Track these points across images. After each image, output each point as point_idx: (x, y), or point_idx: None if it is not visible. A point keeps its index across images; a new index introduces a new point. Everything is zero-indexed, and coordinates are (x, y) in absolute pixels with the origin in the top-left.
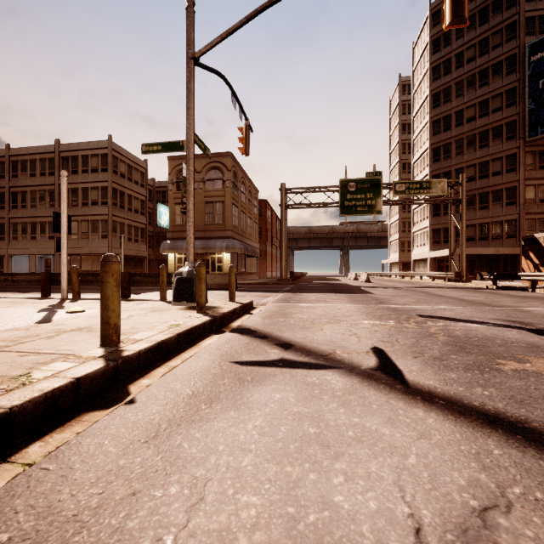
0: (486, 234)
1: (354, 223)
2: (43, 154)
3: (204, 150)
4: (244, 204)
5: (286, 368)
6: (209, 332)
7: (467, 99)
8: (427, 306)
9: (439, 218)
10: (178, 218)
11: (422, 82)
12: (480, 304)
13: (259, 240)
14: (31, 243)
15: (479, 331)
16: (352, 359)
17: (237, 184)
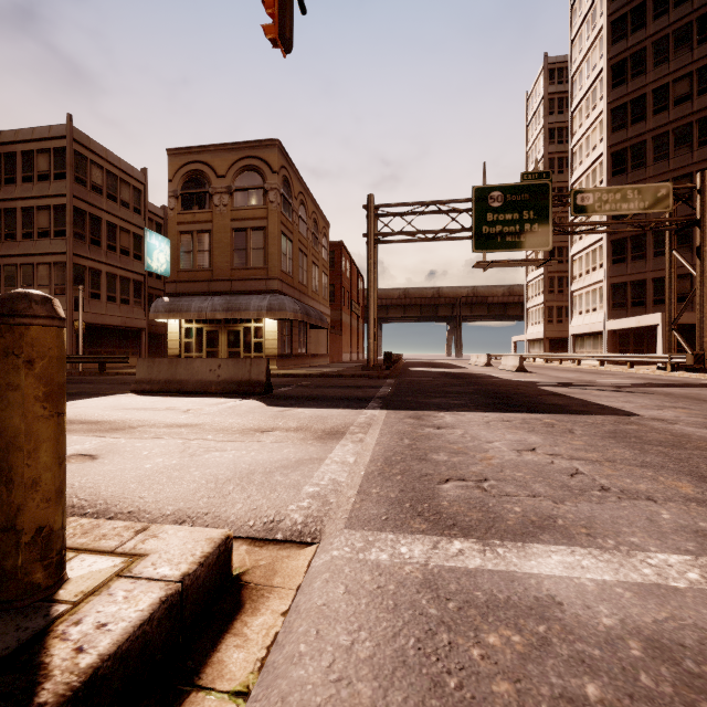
0: None
1: (501, 263)
2: None
3: None
4: (304, 239)
5: None
6: None
7: (677, 65)
8: None
9: (623, 266)
10: (185, 257)
11: (589, 52)
12: None
13: (332, 305)
14: None
15: None
16: None
17: (291, 201)
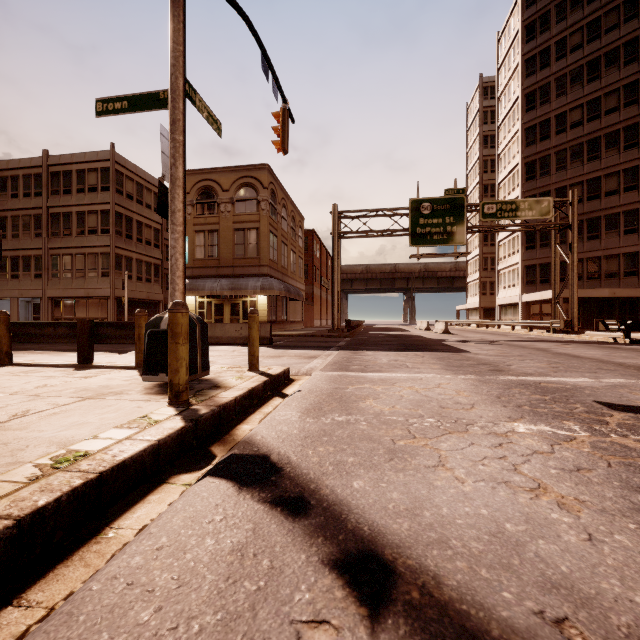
0: (597, 271)
1: (429, 255)
2: (28, 169)
3: (208, 118)
4: (285, 233)
5: None
6: (174, 463)
7: (572, 98)
8: (586, 379)
9: (533, 252)
10: (199, 250)
11: (510, 81)
12: None
13: (305, 281)
14: (12, 283)
15: None
16: None
17: (276, 206)
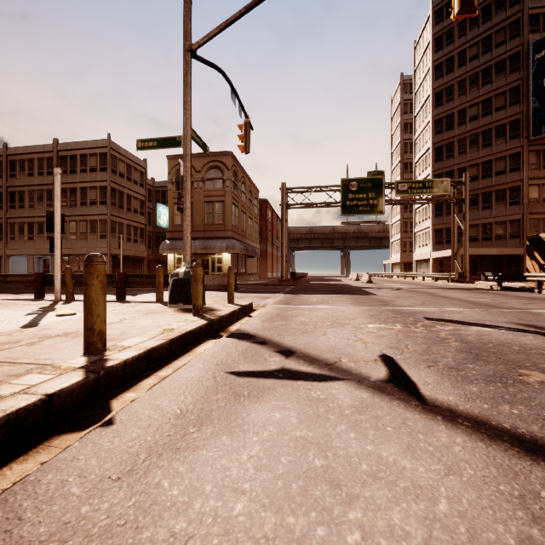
0: (489, 234)
1: (355, 223)
2: (41, 153)
3: (202, 147)
4: (244, 204)
5: (287, 380)
6: (205, 337)
7: (470, 97)
8: (434, 308)
9: (441, 218)
10: (177, 217)
11: (424, 81)
12: (488, 306)
13: (260, 241)
14: (28, 243)
15: (493, 335)
16: (359, 369)
17: (237, 183)
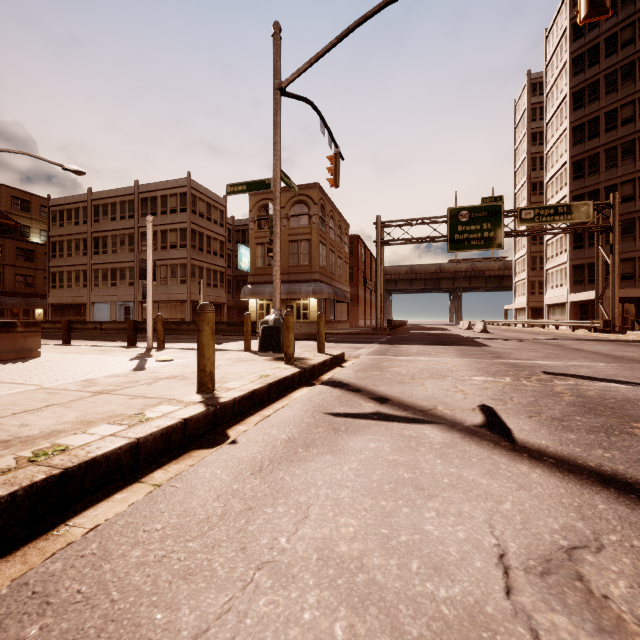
0: None
1: (466, 260)
2: (123, 196)
3: (291, 187)
4: (333, 241)
5: (382, 421)
6: (298, 385)
7: (623, 94)
8: (558, 362)
9: (581, 251)
10: (259, 259)
11: (558, 79)
12: (632, 361)
13: (350, 283)
14: (111, 290)
15: (620, 391)
16: (454, 416)
17: (325, 218)
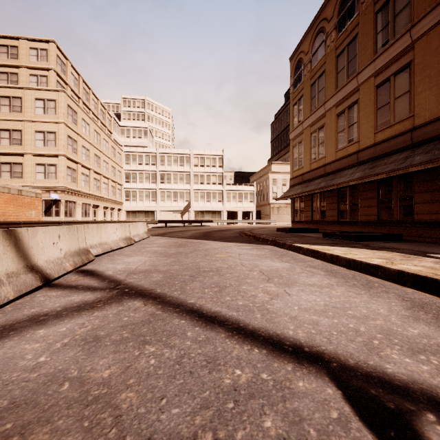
0: None
1: None
2: None
3: None
4: None
5: None
6: None
7: None
8: None
9: None
10: None
11: None
12: None
13: None
14: None
15: None
16: None
17: None
